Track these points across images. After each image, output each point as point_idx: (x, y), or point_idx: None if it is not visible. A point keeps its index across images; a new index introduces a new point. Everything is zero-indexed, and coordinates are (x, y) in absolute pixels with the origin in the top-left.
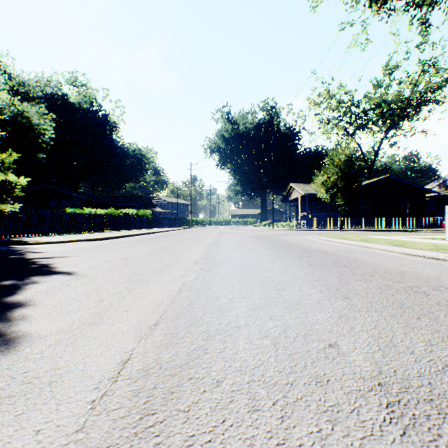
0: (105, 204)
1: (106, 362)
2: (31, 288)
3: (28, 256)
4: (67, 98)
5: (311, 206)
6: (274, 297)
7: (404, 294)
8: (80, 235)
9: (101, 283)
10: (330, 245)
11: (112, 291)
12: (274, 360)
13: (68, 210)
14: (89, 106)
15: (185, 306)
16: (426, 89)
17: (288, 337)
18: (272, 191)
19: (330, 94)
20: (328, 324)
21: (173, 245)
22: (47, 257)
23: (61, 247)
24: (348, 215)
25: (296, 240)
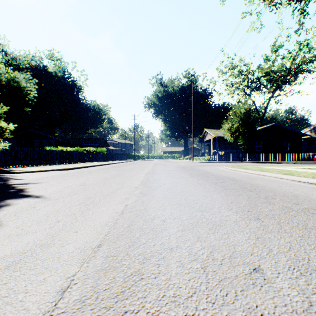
0: (73, 143)
1: (45, 291)
2: (3, 209)
3: (10, 182)
4: (47, 68)
5: (220, 145)
6: (199, 218)
7: (304, 215)
8: (53, 166)
9: (60, 206)
10: (236, 173)
11: (67, 213)
12: (205, 288)
13: (46, 148)
14: (62, 74)
15: (125, 227)
16: (301, 62)
17: (215, 259)
18: (192, 134)
19: (233, 66)
20: (248, 245)
21: (120, 173)
22: (24, 183)
23: (37, 175)
24: (246, 152)
25: (210, 170)
